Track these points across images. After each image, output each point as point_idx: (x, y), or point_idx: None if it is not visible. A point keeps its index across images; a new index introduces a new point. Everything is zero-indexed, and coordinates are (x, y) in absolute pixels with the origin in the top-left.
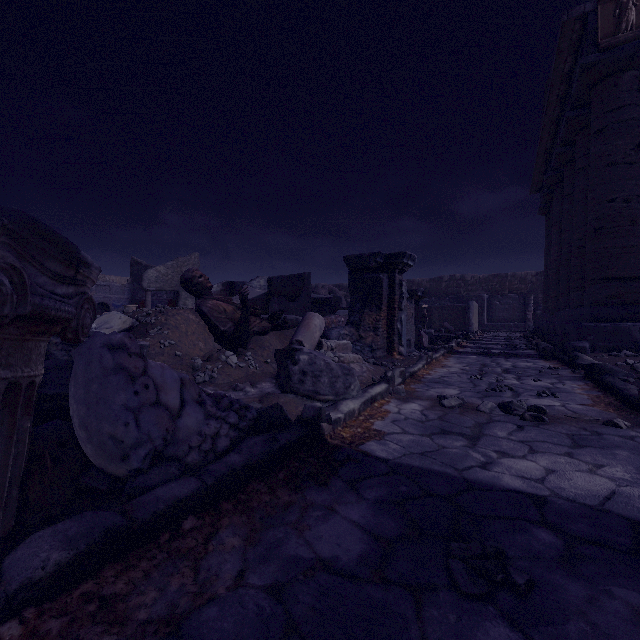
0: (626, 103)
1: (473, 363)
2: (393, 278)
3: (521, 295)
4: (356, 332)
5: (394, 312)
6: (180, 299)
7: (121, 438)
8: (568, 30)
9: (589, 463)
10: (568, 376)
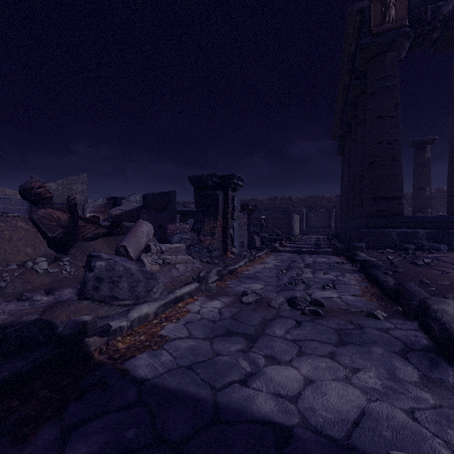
0: (389, 74)
1: (285, 259)
2: (227, 194)
3: (327, 210)
4: (197, 237)
5: (228, 221)
6: None
7: None
8: (352, 20)
9: (347, 367)
10: (349, 269)
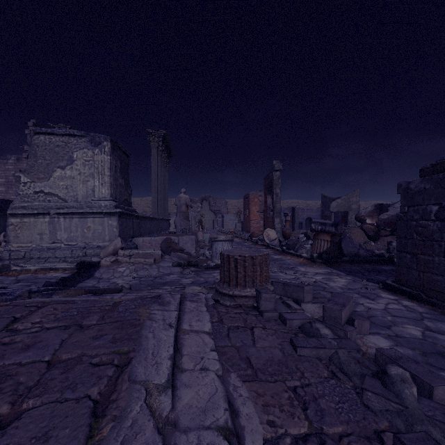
0: None
1: None
2: None
3: None
4: None
5: None
6: (348, 215)
7: (351, 250)
8: None
9: None
10: None
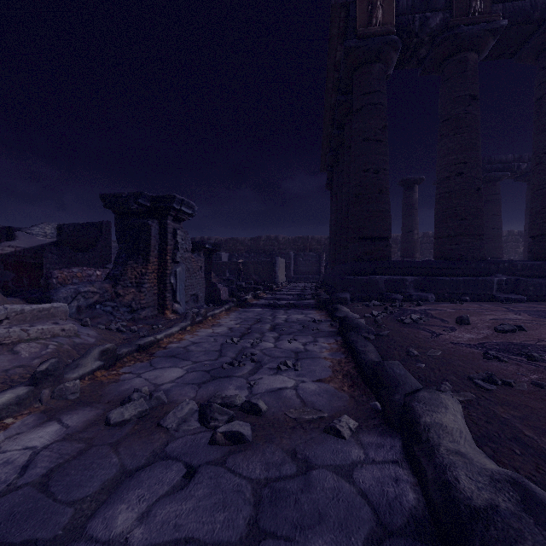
0: (376, 89)
1: (249, 318)
2: (165, 225)
3: (317, 253)
4: (112, 288)
5: (166, 264)
6: None
7: None
8: (336, 16)
9: None
10: (325, 331)
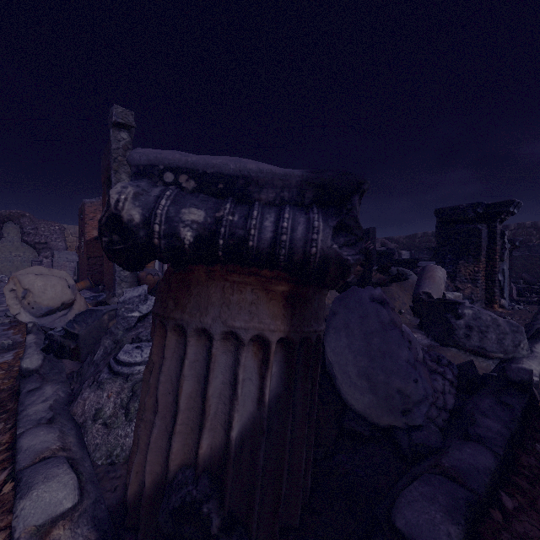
0: None
1: None
2: (493, 228)
3: None
4: (451, 283)
5: (495, 263)
6: None
7: (409, 394)
8: None
9: None
10: None
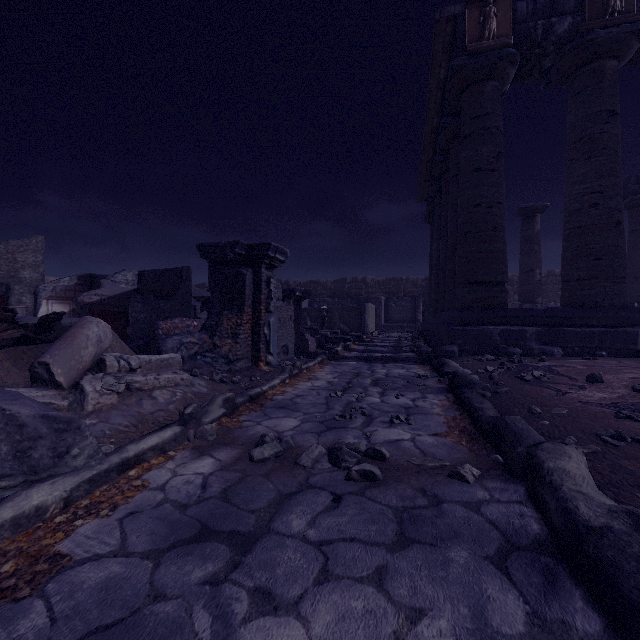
0: (489, 111)
1: (346, 372)
2: (259, 274)
3: (413, 298)
4: (210, 339)
5: (260, 314)
6: (12, 295)
7: None
8: (441, 31)
9: (402, 607)
10: (433, 387)
